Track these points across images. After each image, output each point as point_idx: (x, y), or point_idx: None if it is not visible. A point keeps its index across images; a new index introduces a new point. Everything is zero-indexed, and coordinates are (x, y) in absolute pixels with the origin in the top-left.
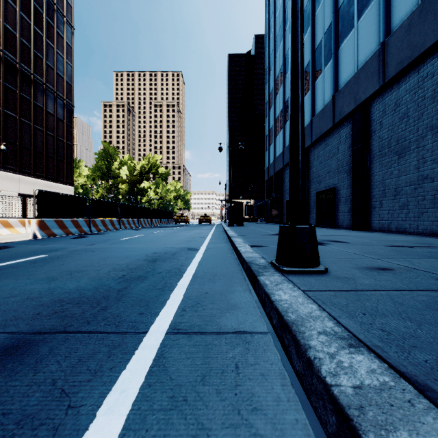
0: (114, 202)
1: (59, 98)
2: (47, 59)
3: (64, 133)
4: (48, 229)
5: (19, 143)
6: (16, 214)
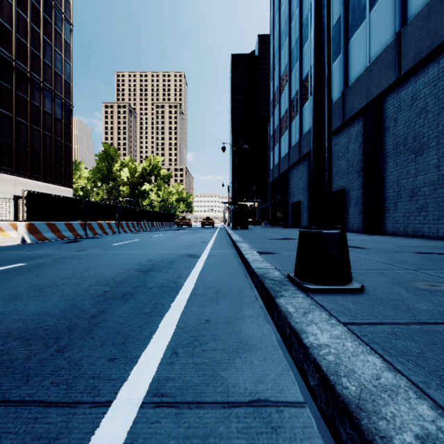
0: (112, 205)
1: (57, 98)
2: (45, 56)
3: (62, 133)
4: (39, 233)
5: (15, 143)
6: (6, 217)
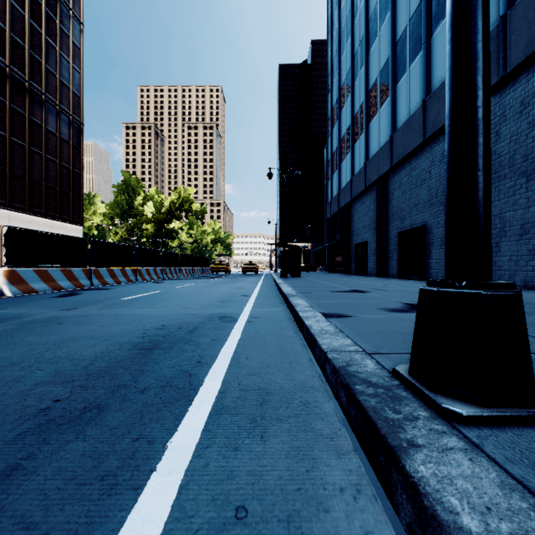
0: (128, 246)
1: (64, 114)
2: (47, 62)
3: (70, 157)
4: (24, 283)
5: (9, 169)
6: None
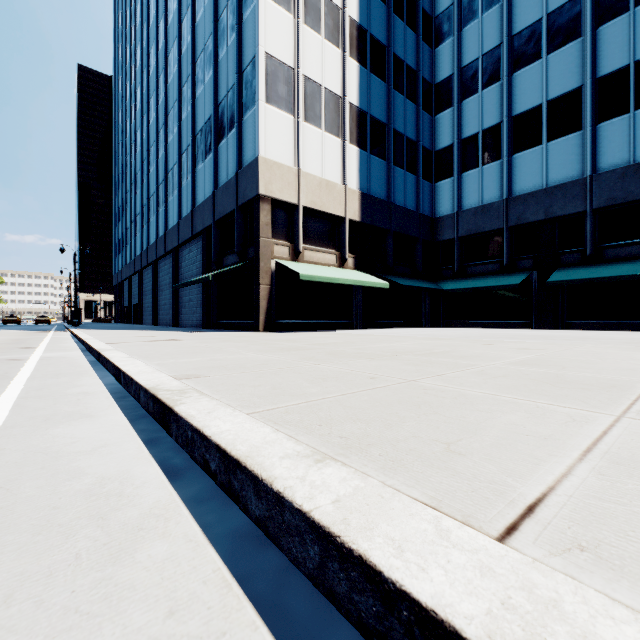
0: None
1: None
2: None
3: None
4: None
5: None
6: None
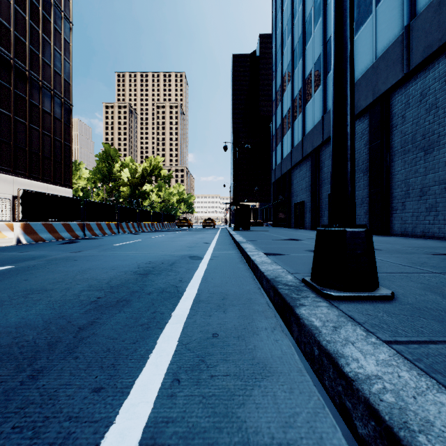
0: (112, 205)
1: (57, 97)
2: (44, 55)
3: (62, 133)
4: (35, 233)
5: (13, 143)
6: (3, 217)
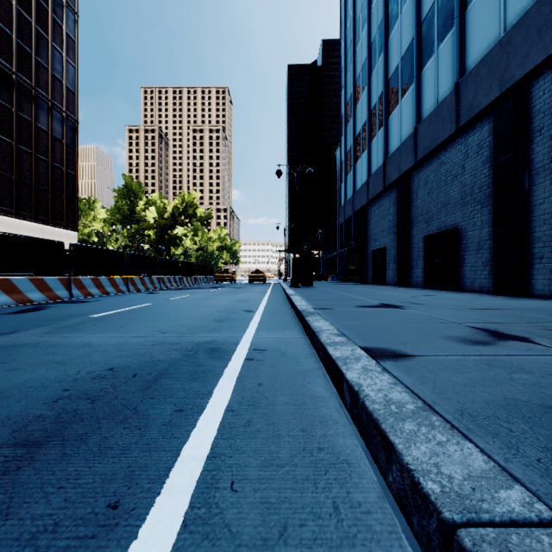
0: (117, 251)
1: (56, 110)
2: (38, 54)
3: (64, 157)
4: None
5: None
6: None
